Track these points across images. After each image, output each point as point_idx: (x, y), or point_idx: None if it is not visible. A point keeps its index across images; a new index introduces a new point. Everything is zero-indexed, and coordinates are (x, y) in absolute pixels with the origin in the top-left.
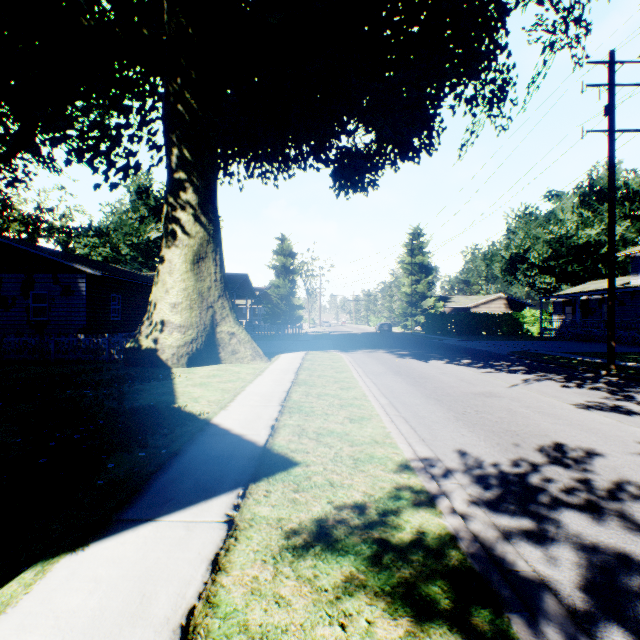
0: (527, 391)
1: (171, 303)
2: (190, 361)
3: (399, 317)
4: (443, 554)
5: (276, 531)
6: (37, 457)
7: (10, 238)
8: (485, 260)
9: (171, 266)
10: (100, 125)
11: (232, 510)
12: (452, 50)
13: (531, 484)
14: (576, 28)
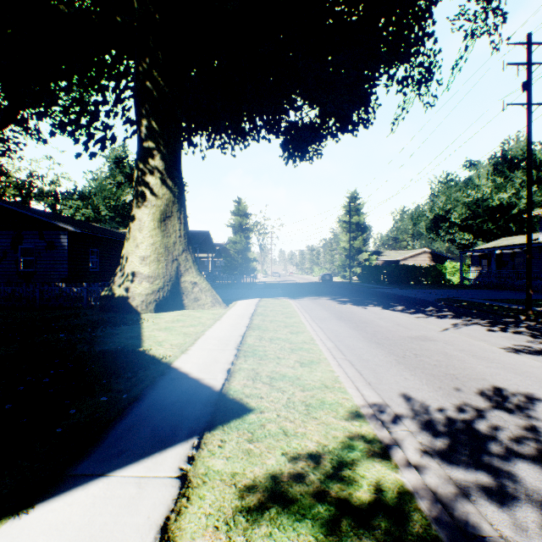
0: (458, 335)
1: (141, 256)
2: (157, 307)
3: (339, 268)
4: (405, 519)
5: (230, 489)
6: (3, 402)
7: (2, 200)
8: (412, 220)
9: (141, 224)
10: (80, 101)
11: (186, 463)
12: (386, 37)
13: (479, 431)
14: (494, 17)
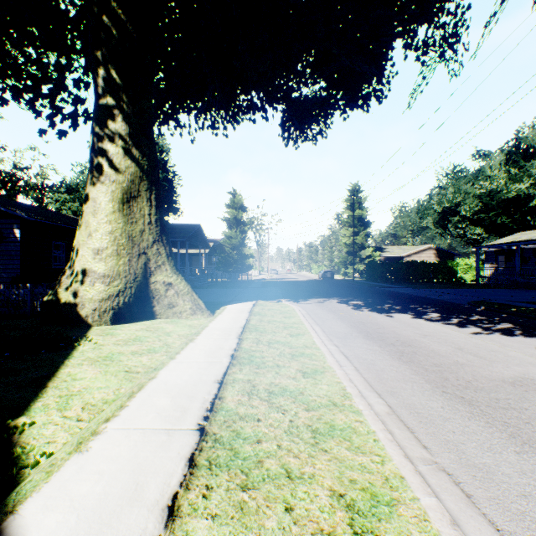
0: None
1: (94, 248)
2: (115, 317)
3: (340, 265)
4: None
5: None
6: None
7: None
8: (419, 213)
9: (95, 205)
10: (38, 64)
11: None
12: None
13: None
14: None
